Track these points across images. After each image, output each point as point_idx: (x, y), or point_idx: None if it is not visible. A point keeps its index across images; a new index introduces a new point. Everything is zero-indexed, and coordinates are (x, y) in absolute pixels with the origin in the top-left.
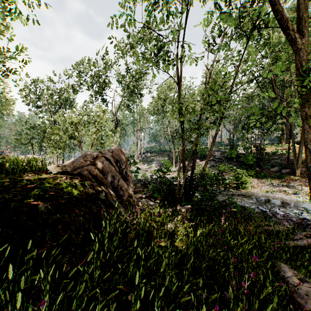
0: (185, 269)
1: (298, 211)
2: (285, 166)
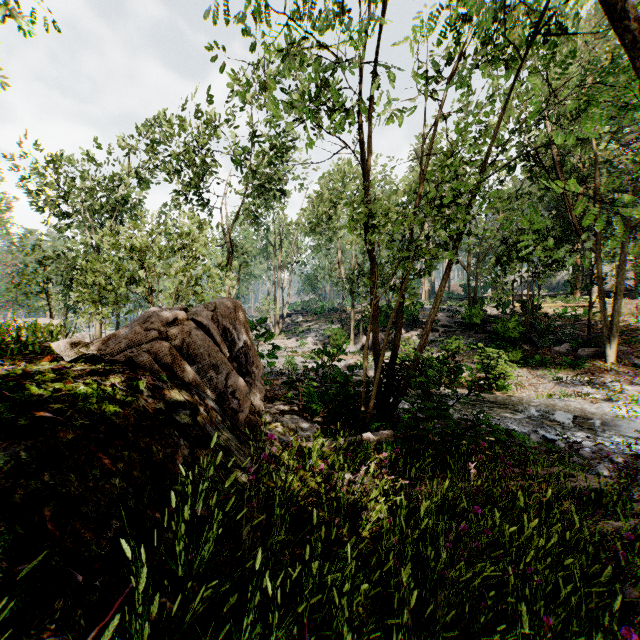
0: (394, 614)
1: (622, 439)
2: (583, 342)
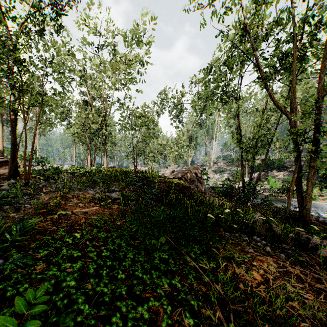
0: None
1: None
2: None
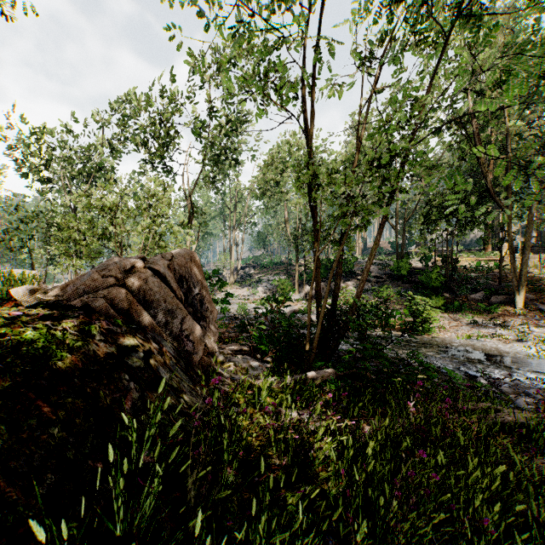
0: None
1: (535, 375)
2: (495, 290)
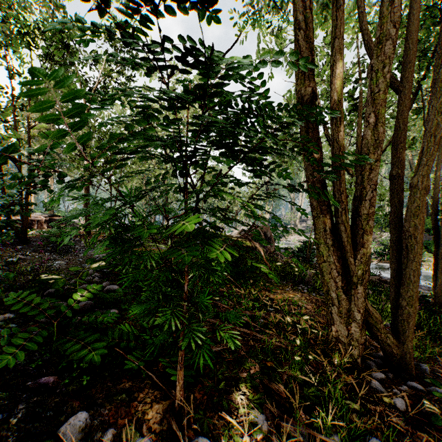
0: None
1: None
2: None
